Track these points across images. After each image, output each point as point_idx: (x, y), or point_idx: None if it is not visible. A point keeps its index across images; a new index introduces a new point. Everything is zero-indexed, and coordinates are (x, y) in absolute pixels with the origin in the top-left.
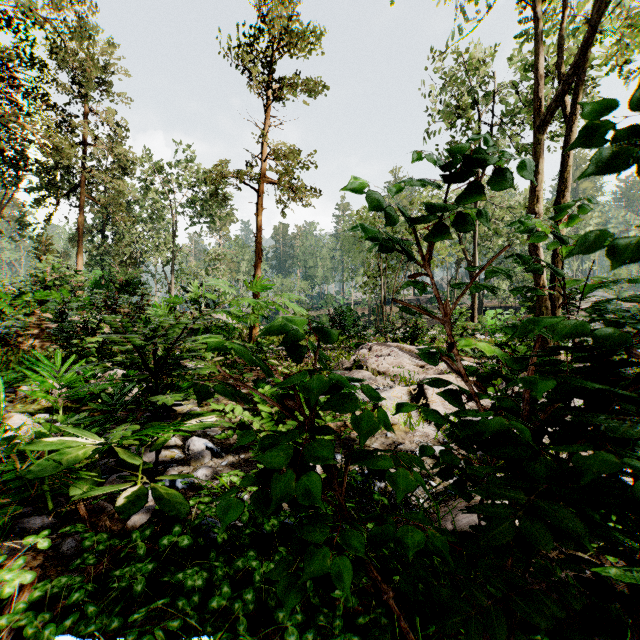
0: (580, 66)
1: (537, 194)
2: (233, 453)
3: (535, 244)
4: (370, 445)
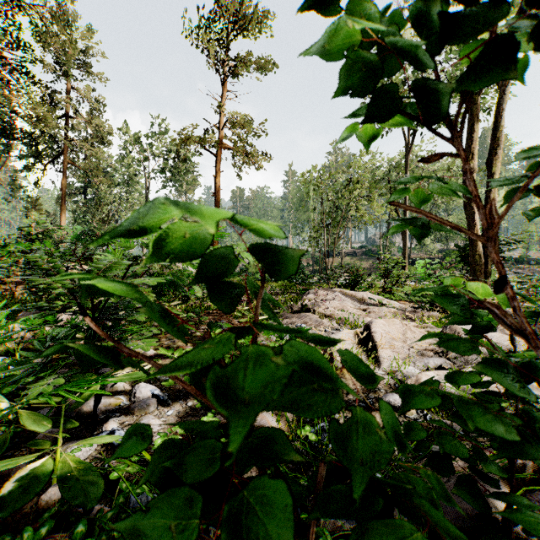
0: None
1: (471, 151)
2: (180, 400)
3: (469, 197)
4: None
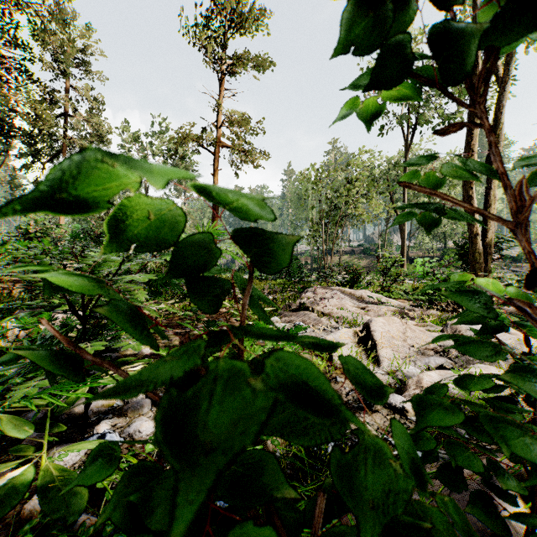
0: None
1: (471, 148)
2: None
3: (469, 194)
4: None
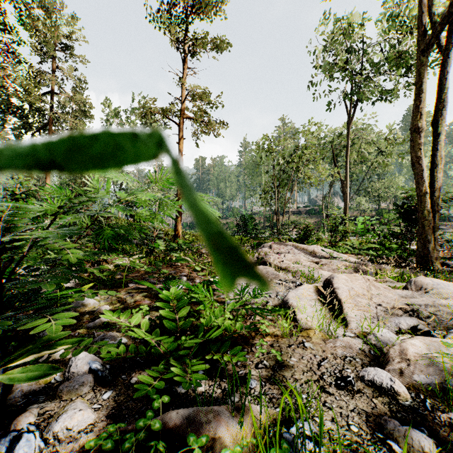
0: None
1: (420, 111)
2: (124, 374)
3: (418, 155)
4: (288, 361)
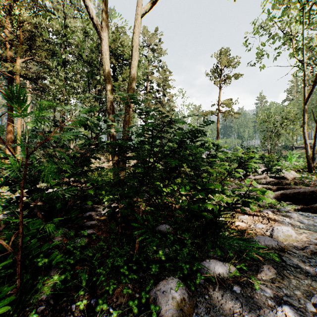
0: (311, 90)
1: (303, 122)
2: None
3: (303, 135)
4: None
